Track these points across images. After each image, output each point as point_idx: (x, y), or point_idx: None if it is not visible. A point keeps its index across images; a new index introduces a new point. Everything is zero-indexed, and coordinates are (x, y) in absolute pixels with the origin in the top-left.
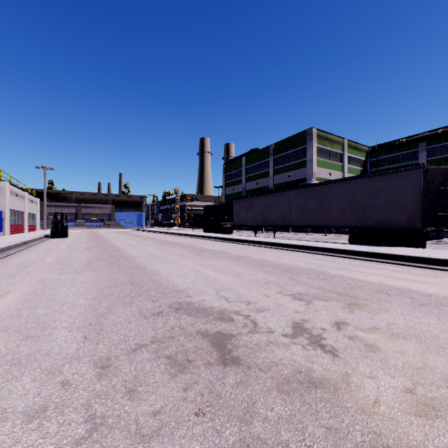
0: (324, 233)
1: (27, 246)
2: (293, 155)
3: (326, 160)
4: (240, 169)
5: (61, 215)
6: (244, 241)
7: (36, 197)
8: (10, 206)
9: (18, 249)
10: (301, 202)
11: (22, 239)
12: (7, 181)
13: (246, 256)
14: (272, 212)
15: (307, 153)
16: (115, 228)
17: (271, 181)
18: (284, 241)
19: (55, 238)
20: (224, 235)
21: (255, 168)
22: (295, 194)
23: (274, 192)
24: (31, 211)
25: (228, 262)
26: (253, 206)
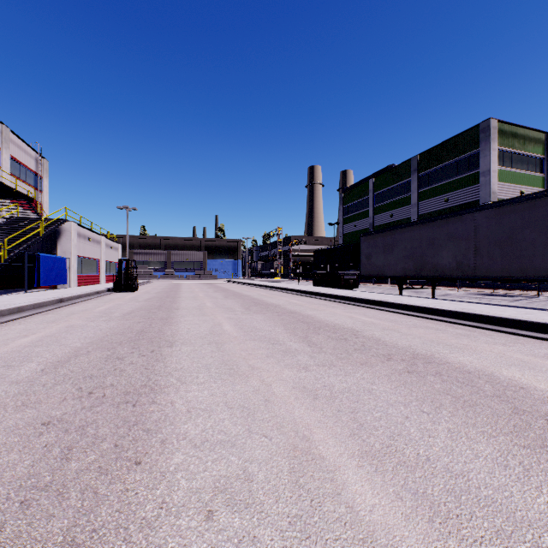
0: (532, 290)
1: (57, 305)
2: (453, 167)
3: (514, 170)
4: (365, 196)
5: (127, 263)
6: (390, 306)
7: (117, 242)
8: (80, 253)
9: (30, 312)
10: (505, 232)
11: (69, 294)
12: (73, 222)
13: (427, 354)
14: (436, 253)
15: (480, 161)
16: (207, 279)
17: (415, 210)
18: (481, 308)
19: (120, 292)
20: (347, 292)
21: (389, 193)
22: (490, 217)
23: (440, 217)
24: (111, 259)
25: (393, 387)
26: (396, 245)
